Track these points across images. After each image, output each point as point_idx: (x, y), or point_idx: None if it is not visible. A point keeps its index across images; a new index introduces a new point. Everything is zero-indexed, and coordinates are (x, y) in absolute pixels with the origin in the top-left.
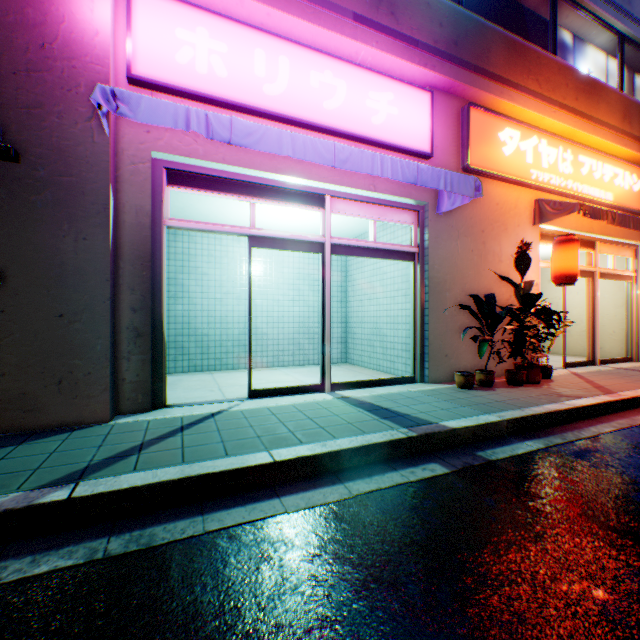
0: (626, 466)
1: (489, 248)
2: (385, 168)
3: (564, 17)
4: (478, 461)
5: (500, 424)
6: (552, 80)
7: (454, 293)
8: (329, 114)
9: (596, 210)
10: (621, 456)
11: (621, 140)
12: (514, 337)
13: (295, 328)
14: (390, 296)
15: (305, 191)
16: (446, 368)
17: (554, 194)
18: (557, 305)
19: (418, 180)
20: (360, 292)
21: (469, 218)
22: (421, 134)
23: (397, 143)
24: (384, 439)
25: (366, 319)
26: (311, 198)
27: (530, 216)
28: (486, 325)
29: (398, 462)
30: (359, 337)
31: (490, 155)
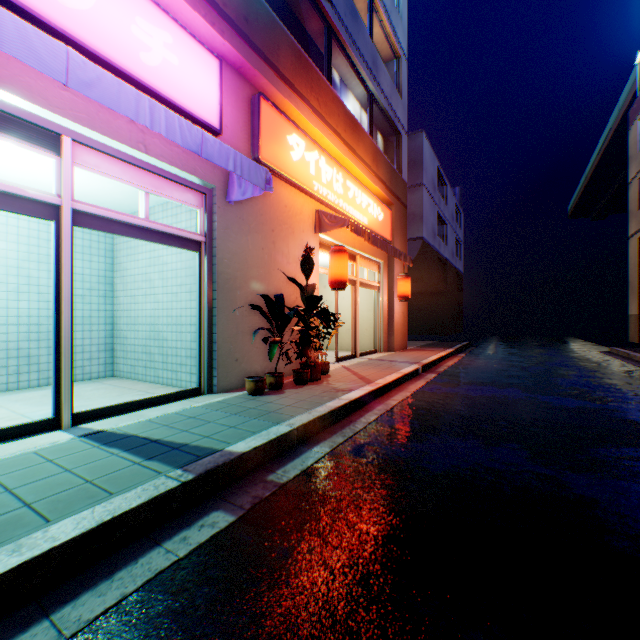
0: (392, 454)
1: (280, 249)
2: (158, 119)
3: (337, 58)
4: (270, 490)
5: (291, 434)
6: (330, 106)
7: (246, 292)
8: (67, 12)
9: (360, 228)
10: (387, 444)
11: (373, 177)
12: (302, 338)
13: (22, 333)
14: (173, 292)
15: (20, 116)
16: (238, 374)
17: (331, 209)
18: (331, 308)
19: (203, 151)
20: (134, 285)
21: (261, 214)
22: (209, 103)
23: (178, 101)
24: (143, 499)
25: (142, 320)
26: (34, 132)
27: (313, 224)
28: (277, 326)
29: (165, 527)
30: (132, 342)
31: (281, 155)
